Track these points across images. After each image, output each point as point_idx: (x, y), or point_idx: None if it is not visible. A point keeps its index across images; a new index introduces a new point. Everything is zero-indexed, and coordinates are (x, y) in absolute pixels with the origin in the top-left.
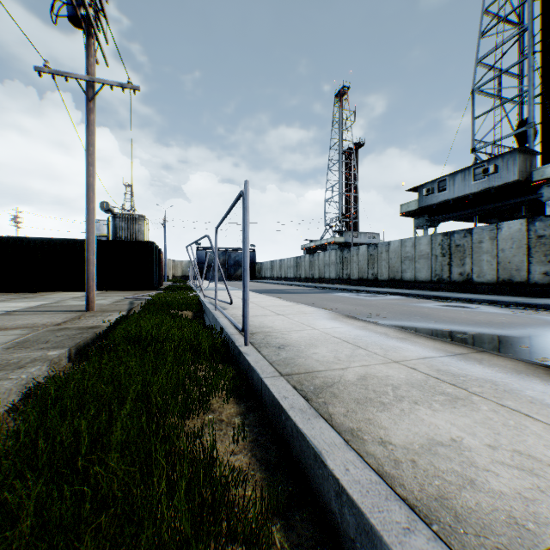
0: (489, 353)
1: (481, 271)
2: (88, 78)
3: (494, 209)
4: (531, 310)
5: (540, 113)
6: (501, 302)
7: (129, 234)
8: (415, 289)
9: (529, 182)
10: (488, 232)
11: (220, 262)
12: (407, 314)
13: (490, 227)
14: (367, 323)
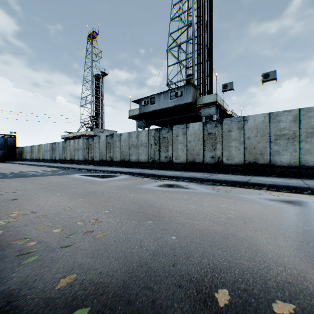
0: None
1: (178, 155)
2: None
3: (178, 119)
4: (221, 186)
5: (197, 72)
6: (198, 178)
7: None
8: (138, 167)
9: (196, 105)
10: (182, 129)
11: None
12: (135, 212)
13: (183, 126)
14: None
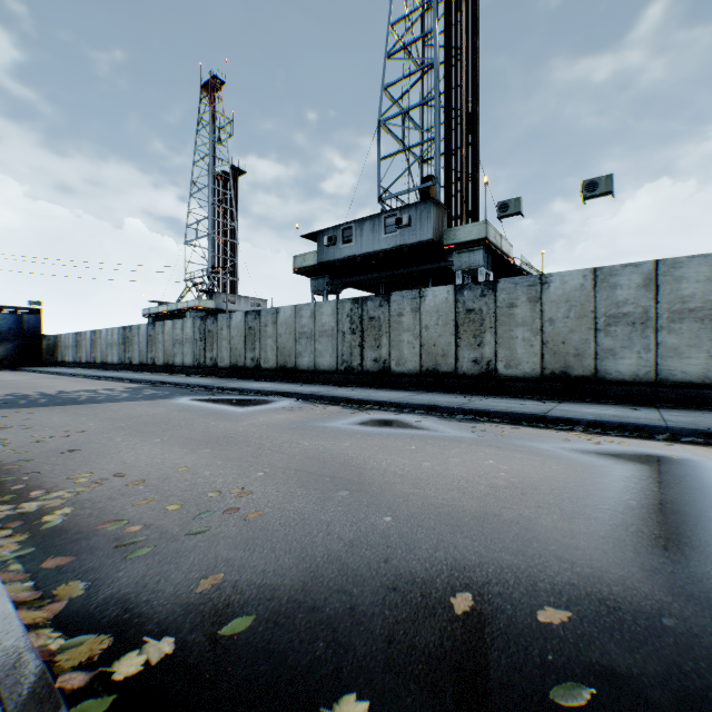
0: None
1: (402, 356)
2: None
3: (404, 276)
4: (489, 423)
5: (445, 171)
6: (443, 407)
7: None
8: (315, 382)
9: (442, 245)
10: (411, 301)
11: None
12: (315, 475)
13: (413, 294)
14: None
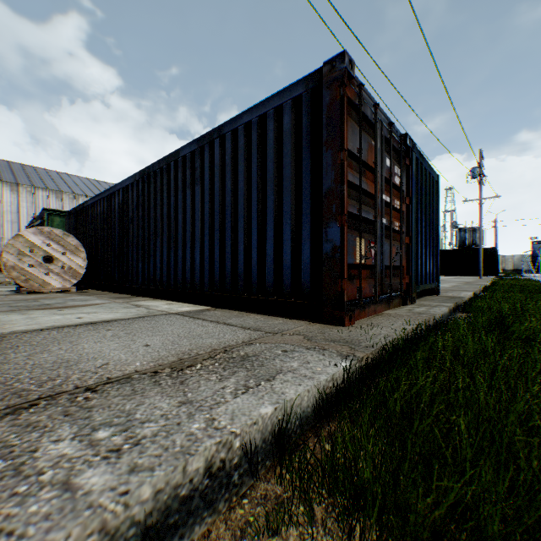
0: None
1: None
2: (479, 199)
3: None
4: None
5: None
6: None
7: (470, 241)
8: None
9: None
10: None
11: None
12: None
13: None
14: None
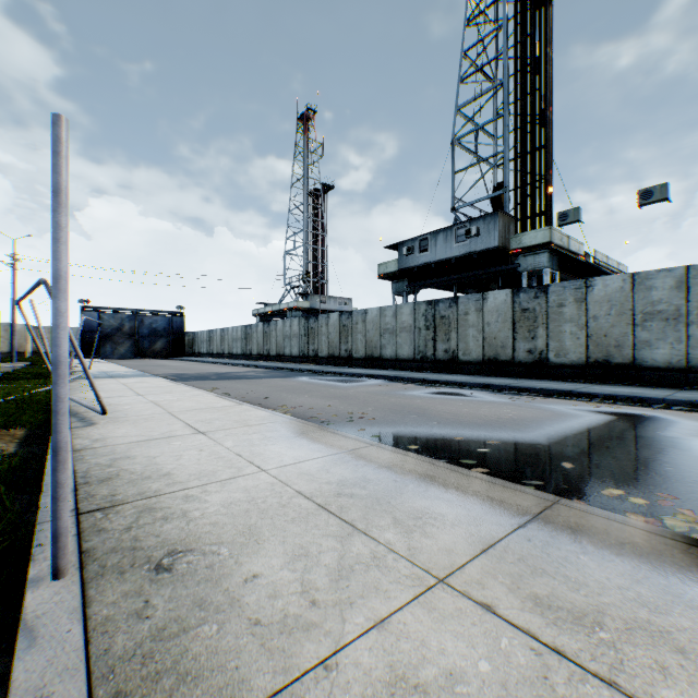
0: (569, 508)
1: (468, 347)
2: None
3: (475, 277)
4: (526, 396)
5: (515, 179)
6: (494, 385)
7: None
8: (397, 369)
9: (509, 250)
10: (475, 302)
11: (125, 331)
12: (399, 410)
13: (477, 296)
14: (353, 443)
